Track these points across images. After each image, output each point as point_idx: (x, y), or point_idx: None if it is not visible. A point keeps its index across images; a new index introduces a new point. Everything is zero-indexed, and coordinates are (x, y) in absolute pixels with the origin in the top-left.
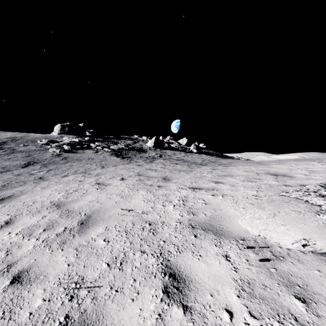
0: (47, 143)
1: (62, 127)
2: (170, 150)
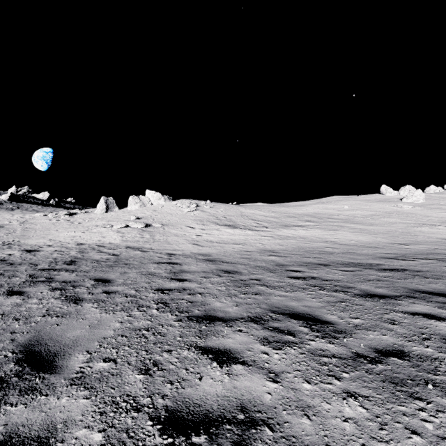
0: None
1: None
2: (28, 204)
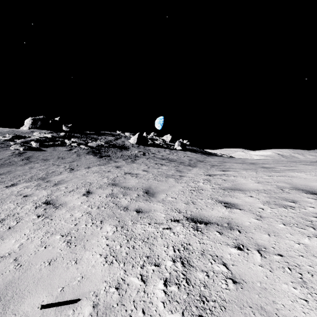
0: (11, 139)
1: (33, 121)
2: (154, 147)
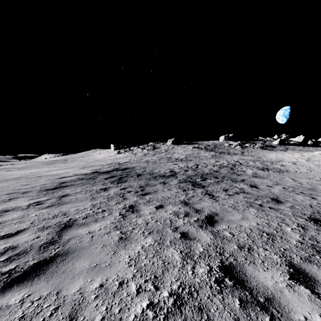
0: (229, 145)
1: (225, 137)
2: (291, 146)
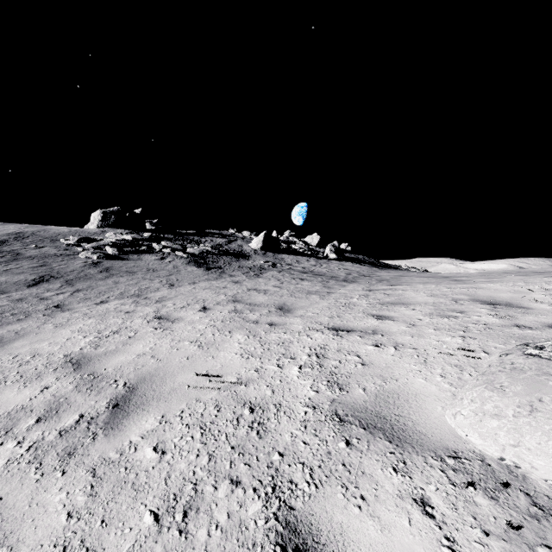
0: (76, 243)
1: (104, 215)
2: (291, 255)
